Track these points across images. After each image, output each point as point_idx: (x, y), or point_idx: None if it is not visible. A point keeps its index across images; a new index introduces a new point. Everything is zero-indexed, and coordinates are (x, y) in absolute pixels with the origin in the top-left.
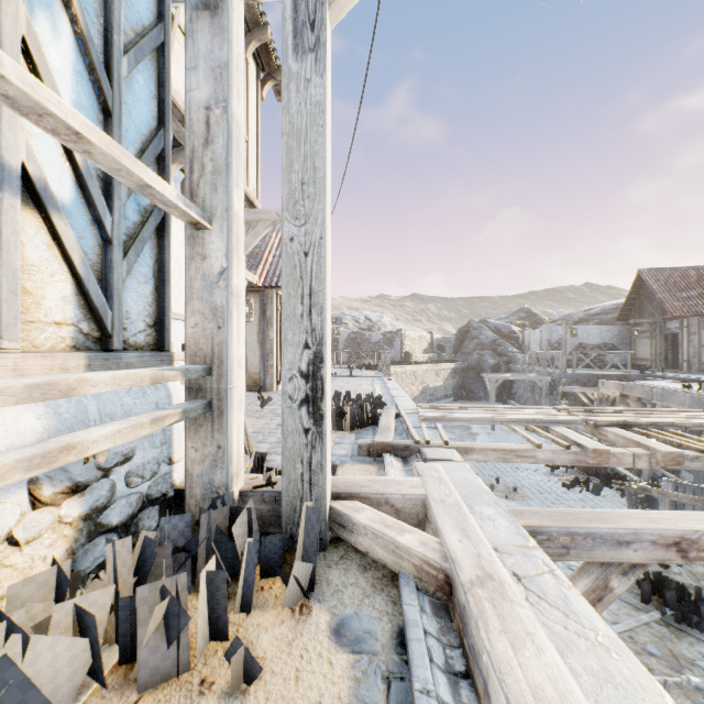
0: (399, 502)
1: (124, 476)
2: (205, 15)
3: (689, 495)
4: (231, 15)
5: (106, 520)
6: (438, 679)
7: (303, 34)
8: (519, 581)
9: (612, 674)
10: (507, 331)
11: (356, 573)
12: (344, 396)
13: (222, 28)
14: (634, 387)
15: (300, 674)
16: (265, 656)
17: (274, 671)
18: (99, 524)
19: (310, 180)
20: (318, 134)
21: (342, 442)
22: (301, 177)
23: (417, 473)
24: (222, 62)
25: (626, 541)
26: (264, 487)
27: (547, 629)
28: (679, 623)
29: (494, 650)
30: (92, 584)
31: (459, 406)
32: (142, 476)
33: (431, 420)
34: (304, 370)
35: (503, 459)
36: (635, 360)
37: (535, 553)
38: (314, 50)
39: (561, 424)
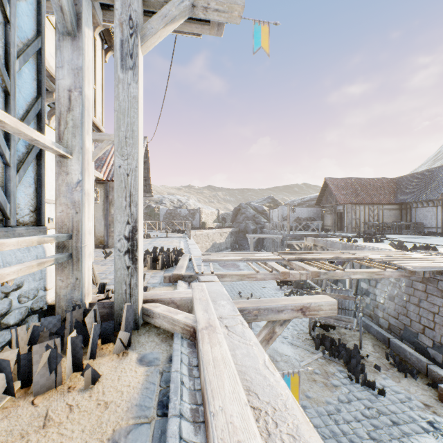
0: (179, 301)
1: (17, 297)
2: (68, 39)
3: (335, 293)
4: (84, 40)
5: (6, 321)
6: (183, 367)
7: (126, 59)
8: (227, 328)
9: (250, 353)
10: (261, 210)
11: (154, 336)
12: (160, 249)
13: (79, 47)
14: (319, 241)
15: (120, 377)
16: (103, 374)
17: (107, 378)
18: (2, 323)
19: (130, 136)
20: (135, 113)
21: (155, 276)
22: (125, 134)
23: (191, 288)
24: (79, 66)
25: (281, 310)
26: (104, 300)
27: (231, 343)
28: (330, 357)
29: (203, 349)
30: (4, 350)
31: (224, 253)
32: (28, 297)
33: (207, 261)
34: (127, 235)
35: (240, 279)
36: (324, 226)
37: (238, 317)
38: (132, 68)
39: (273, 260)
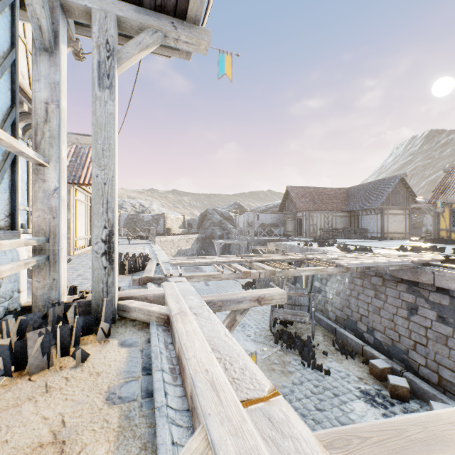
0: (152, 298)
1: None
2: (45, 54)
3: (292, 292)
4: (61, 57)
5: None
6: (160, 344)
7: (103, 79)
8: (196, 315)
9: (214, 329)
10: (228, 215)
11: (131, 327)
12: (125, 255)
13: (56, 63)
14: (280, 245)
15: (106, 356)
16: (89, 355)
17: (94, 358)
18: None
19: (107, 149)
20: (111, 128)
21: (123, 280)
22: (103, 147)
23: (162, 286)
24: (56, 81)
25: (241, 301)
26: (80, 300)
27: (200, 324)
28: (287, 348)
29: (177, 326)
30: None
31: (191, 257)
32: (5, 298)
33: (175, 265)
34: (104, 239)
35: (207, 279)
36: (286, 232)
37: (205, 307)
38: (109, 88)
39: (236, 262)
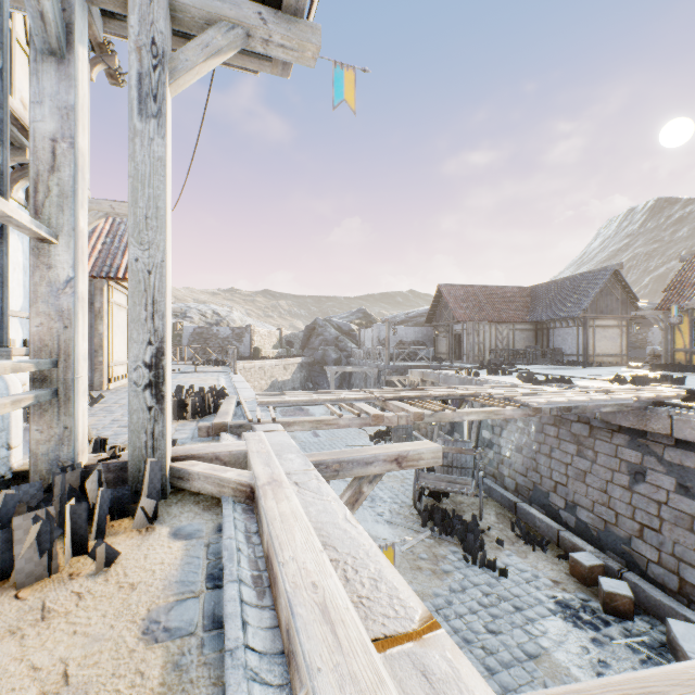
0: (227, 457)
1: None
2: (51, 60)
3: (448, 446)
4: (78, 65)
5: None
6: (238, 534)
7: (147, 102)
8: (297, 485)
9: (328, 509)
10: (348, 329)
11: (191, 505)
12: (187, 390)
13: (69, 76)
14: (429, 374)
15: (148, 556)
16: (120, 554)
17: (128, 559)
18: None
19: (154, 216)
20: (160, 182)
21: (184, 429)
22: (146, 213)
23: (244, 439)
24: (69, 104)
25: (371, 462)
26: (109, 460)
27: (304, 500)
28: (441, 534)
29: (266, 505)
30: None
31: (292, 392)
32: None
33: (266, 404)
34: (148, 361)
35: (316, 427)
36: (437, 354)
37: (312, 472)
38: (156, 116)
39: (362, 400)
